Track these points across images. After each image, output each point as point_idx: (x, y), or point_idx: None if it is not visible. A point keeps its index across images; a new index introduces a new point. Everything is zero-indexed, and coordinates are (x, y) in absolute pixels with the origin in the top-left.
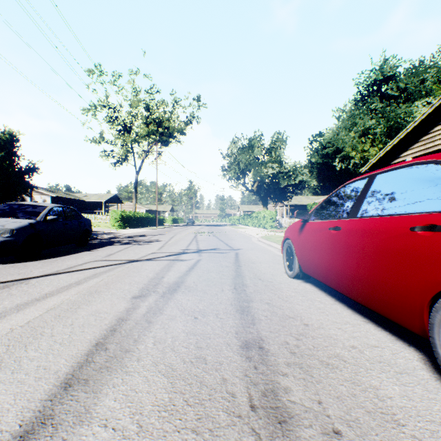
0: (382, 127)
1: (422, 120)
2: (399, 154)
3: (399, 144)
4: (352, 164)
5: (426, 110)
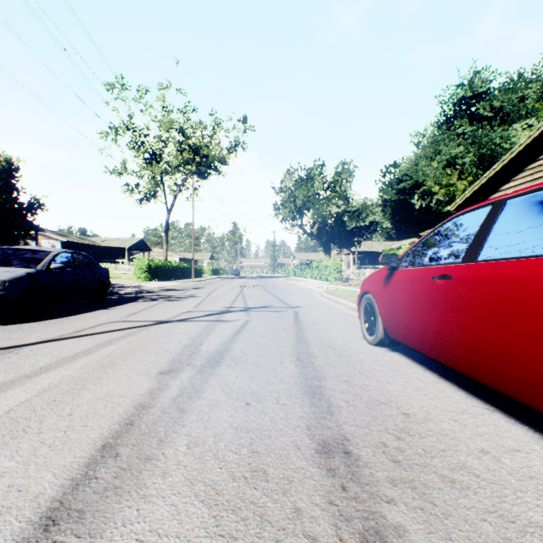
0: (472, 155)
1: (529, 143)
2: (498, 187)
3: (498, 174)
4: (435, 201)
5: (534, 130)
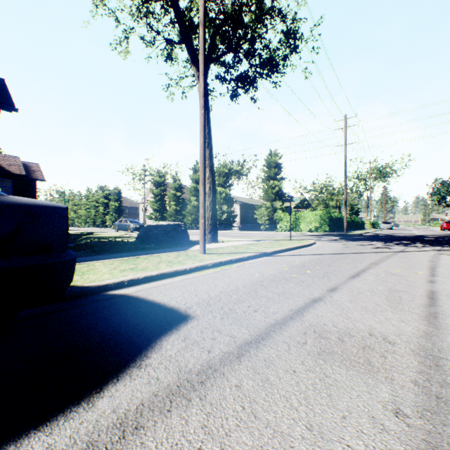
0: None
1: None
2: None
3: None
4: None
5: None
